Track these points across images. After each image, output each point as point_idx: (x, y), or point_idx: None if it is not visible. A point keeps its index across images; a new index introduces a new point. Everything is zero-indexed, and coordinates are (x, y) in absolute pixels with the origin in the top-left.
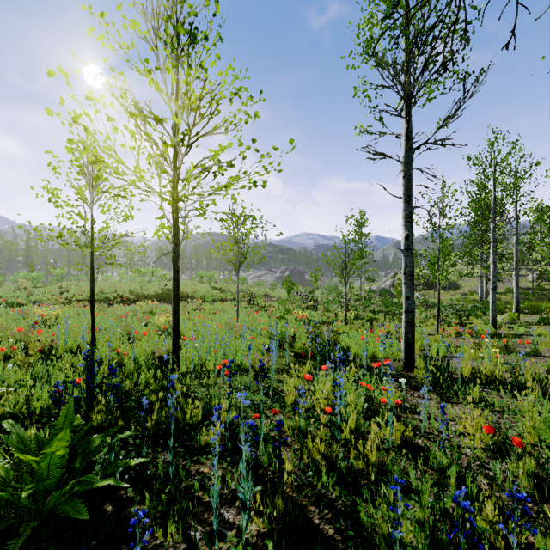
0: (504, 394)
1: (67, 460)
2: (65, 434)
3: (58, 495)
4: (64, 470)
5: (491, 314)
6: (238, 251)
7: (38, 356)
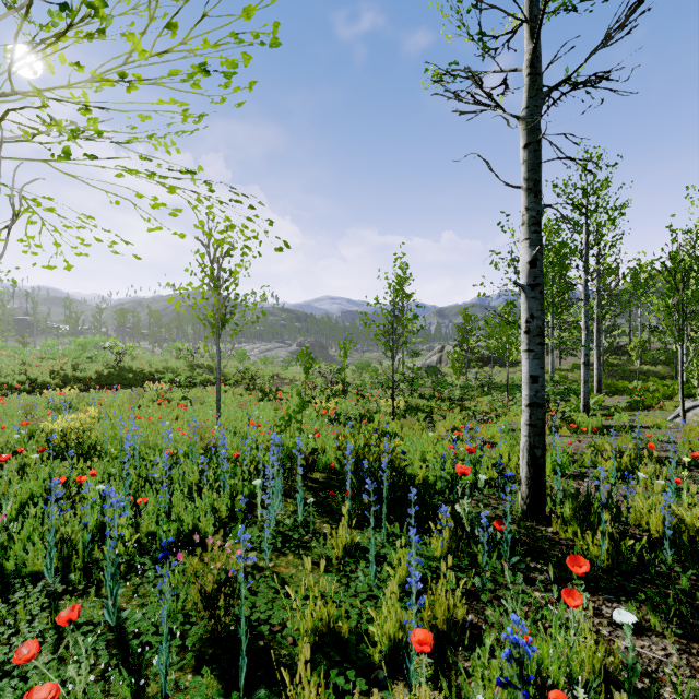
0: None
1: None
2: None
3: None
4: None
5: (584, 397)
6: (219, 301)
7: None
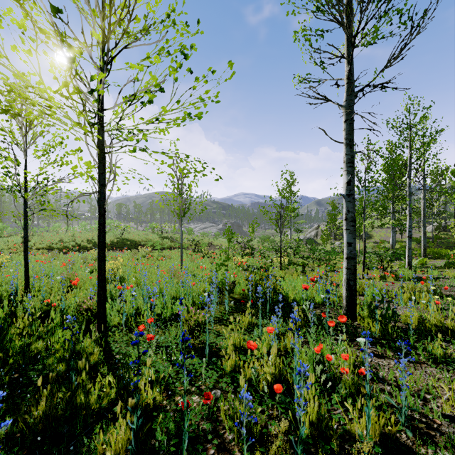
0: None
1: None
2: None
3: None
4: None
5: (408, 259)
6: (181, 202)
7: None
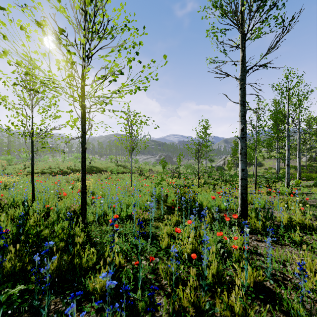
0: (316, 238)
1: None
2: None
3: None
4: None
5: (287, 180)
6: (131, 141)
7: None
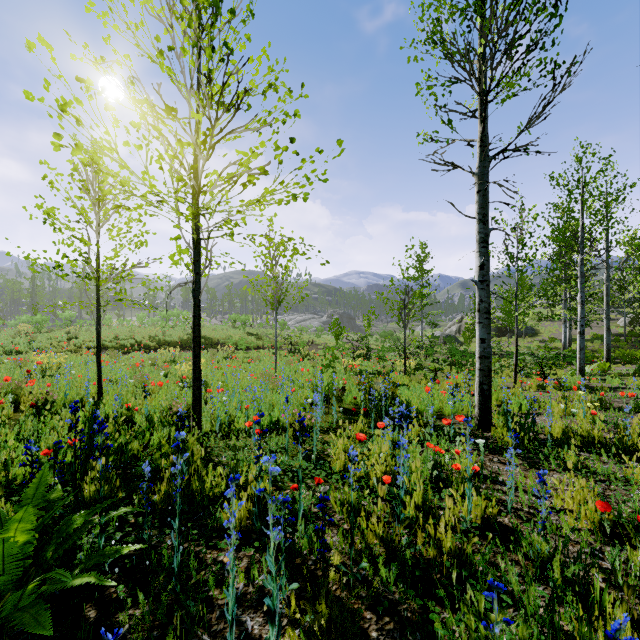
0: (607, 459)
1: (37, 547)
2: (27, 513)
3: (18, 597)
4: (30, 561)
5: (579, 363)
6: (276, 287)
7: (30, 411)
